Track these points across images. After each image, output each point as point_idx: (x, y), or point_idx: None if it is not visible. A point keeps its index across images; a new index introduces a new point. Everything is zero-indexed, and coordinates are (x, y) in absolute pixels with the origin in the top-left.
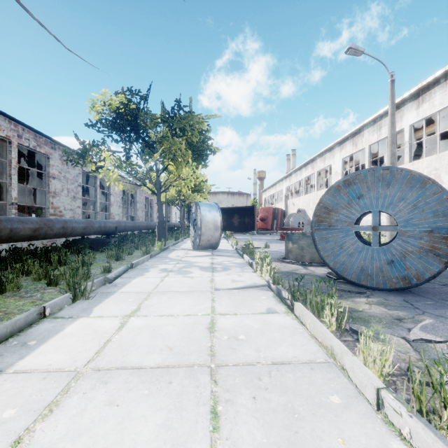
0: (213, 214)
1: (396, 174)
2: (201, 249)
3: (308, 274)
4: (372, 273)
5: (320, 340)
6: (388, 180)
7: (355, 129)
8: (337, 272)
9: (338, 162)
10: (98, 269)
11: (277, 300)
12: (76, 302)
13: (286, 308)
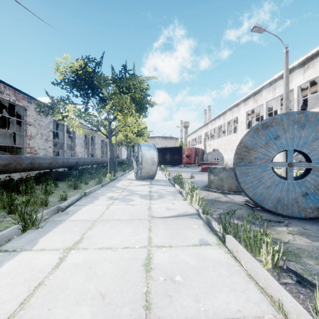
0: (151, 152)
1: (310, 117)
2: (142, 179)
3: (229, 201)
4: (287, 203)
5: (262, 285)
6: (302, 122)
7: (256, 89)
8: (256, 202)
9: (243, 114)
10: (57, 197)
11: (207, 229)
12: (26, 232)
13: (217, 239)
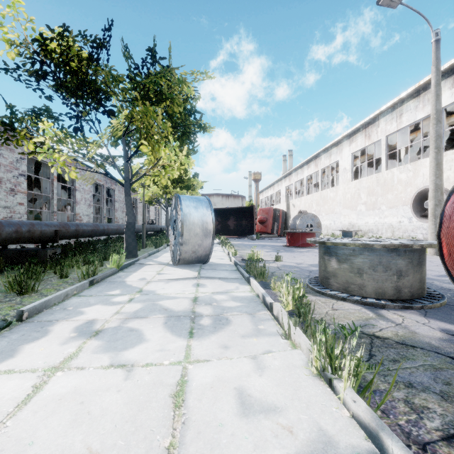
0: (201, 212)
1: None
2: (185, 264)
3: (409, 341)
4: None
5: None
6: None
7: (369, 118)
8: None
9: (347, 157)
10: None
11: None
12: None
13: None
